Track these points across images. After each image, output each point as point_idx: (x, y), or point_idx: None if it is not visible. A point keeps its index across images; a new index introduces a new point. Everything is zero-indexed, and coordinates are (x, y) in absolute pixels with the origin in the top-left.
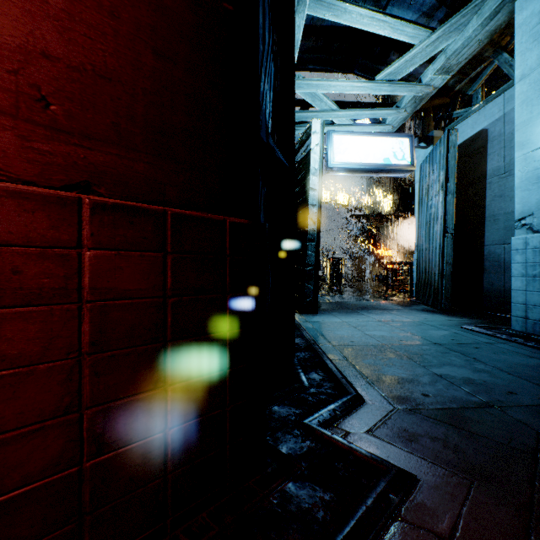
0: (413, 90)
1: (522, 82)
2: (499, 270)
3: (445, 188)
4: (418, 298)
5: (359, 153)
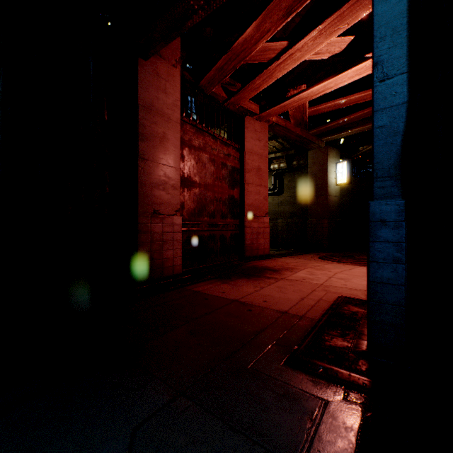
0: None
1: None
2: None
3: None
4: None
5: None
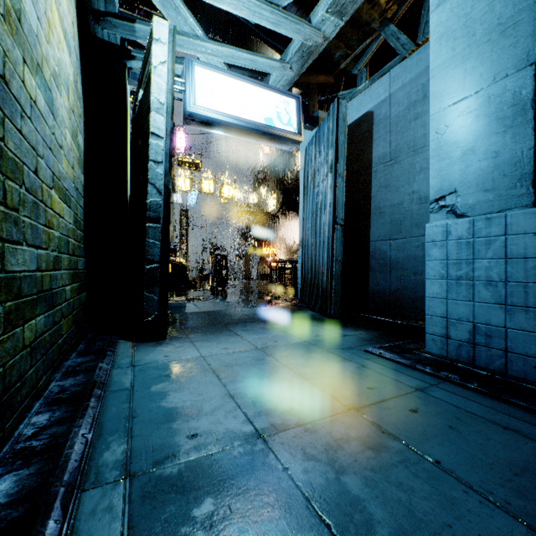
0: (301, 32)
1: (441, 8)
2: (385, 269)
3: (335, 169)
4: (304, 301)
5: (234, 102)
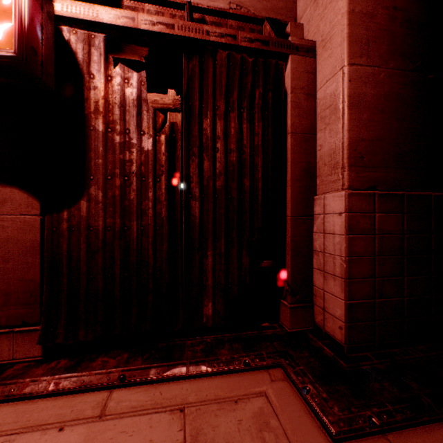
0: None
1: None
2: None
3: None
4: None
5: None
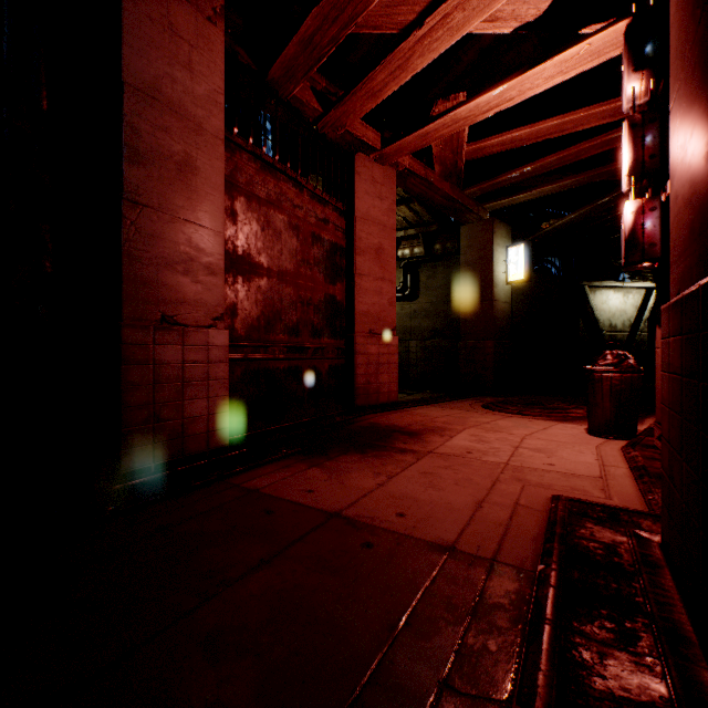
0: None
1: None
2: None
3: None
4: None
5: None
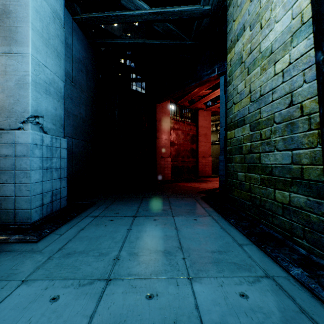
0: None
1: None
2: None
3: None
4: None
5: None
